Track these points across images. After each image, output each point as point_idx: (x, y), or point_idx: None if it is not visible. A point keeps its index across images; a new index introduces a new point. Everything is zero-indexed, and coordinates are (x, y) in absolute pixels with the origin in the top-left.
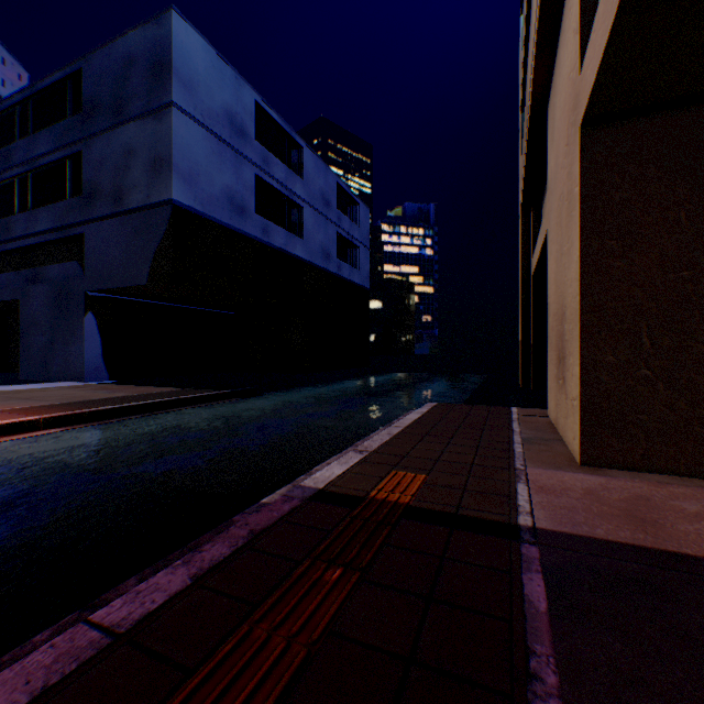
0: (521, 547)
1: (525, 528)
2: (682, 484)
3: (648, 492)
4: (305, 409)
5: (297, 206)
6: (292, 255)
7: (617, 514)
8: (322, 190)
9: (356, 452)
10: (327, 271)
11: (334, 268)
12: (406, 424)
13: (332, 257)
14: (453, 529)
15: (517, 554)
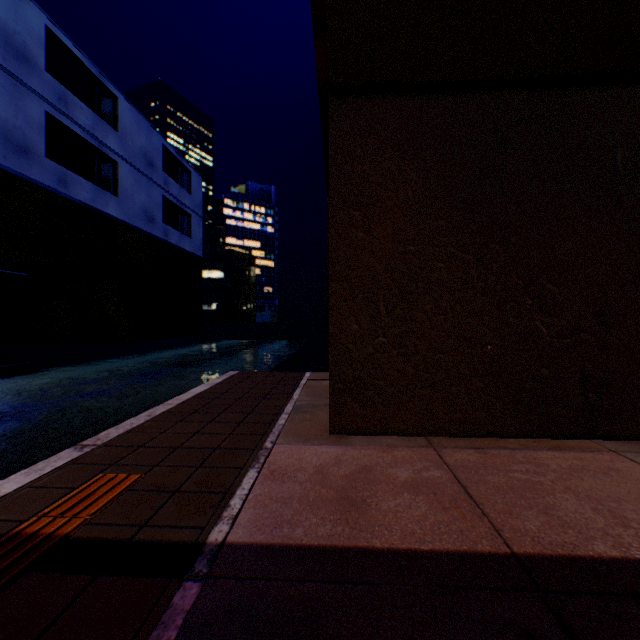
0: (179, 590)
1: (209, 548)
2: (407, 445)
3: (375, 460)
4: (84, 387)
5: (111, 160)
6: (102, 213)
7: (332, 498)
8: (145, 149)
9: (76, 449)
10: (151, 235)
11: (161, 233)
12: (183, 399)
13: (158, 222)
14: (98, 577)
15: (161, 611)
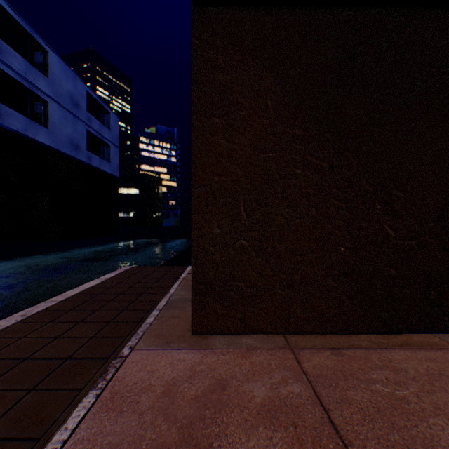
0: None
1: None
2: (266, 347)
3: (232, 370)
4: None
5: (41, 99)
6: (34, 140)
7: (171, 443)
8: (71, 93)
9: None
10: (76, 159)
11: (85, 158)
12: (68, 295)
13: (82, 149)
14: None
15: None
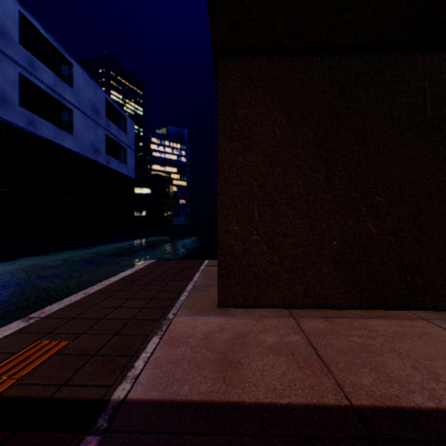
0: (81, 444)
1: (112, 405)
2: (274, 316)
3: (249, 328)
4: (42, 272)
5: (67, 108)
6: (61, 146)
7: (214, 359)
8: (93, 101)
9: (24, 321)
10: (97, 162)
11: (104, 161)
12: (113, 281)
13: (102, 153)
14: (16, 433)
15: None
